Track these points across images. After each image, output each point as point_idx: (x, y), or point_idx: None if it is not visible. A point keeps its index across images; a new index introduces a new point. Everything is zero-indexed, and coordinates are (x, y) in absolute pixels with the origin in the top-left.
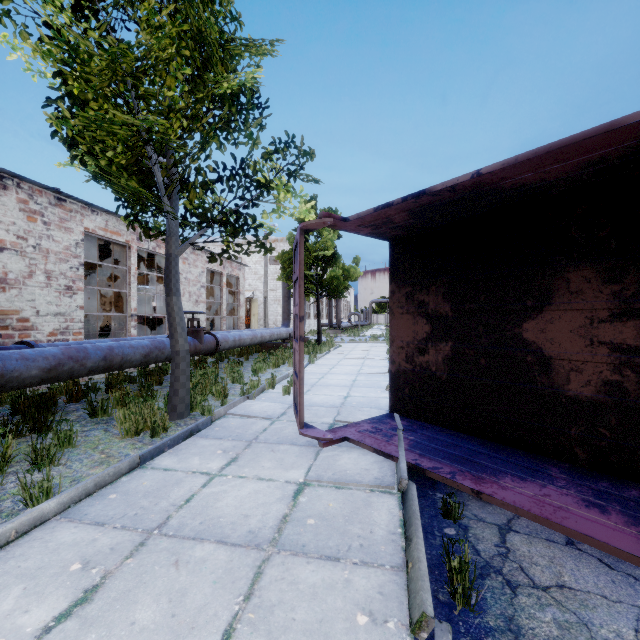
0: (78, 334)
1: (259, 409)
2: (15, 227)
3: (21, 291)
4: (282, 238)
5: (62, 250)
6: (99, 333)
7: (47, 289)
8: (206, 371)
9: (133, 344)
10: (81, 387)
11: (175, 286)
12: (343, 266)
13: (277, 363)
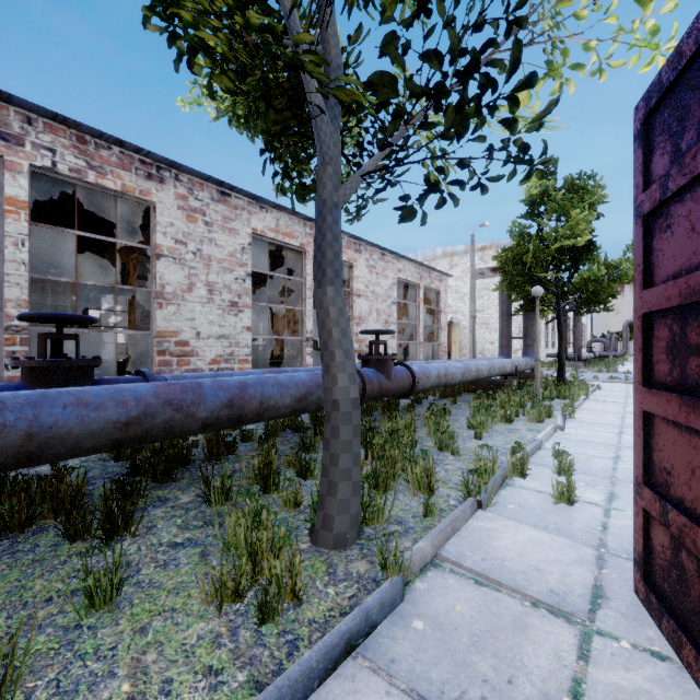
0: (244, 362)
1: (517, 555)
2: (173, 229)
3: (180, 308)
4: (491, 244)
5: (226, 257)
6: (275, 361)
7: (209, 305)
8: (396, 423)
9: (281, 379)
10: (226, 437)
11: (332, 266)
12: (605, 261)
13: (508, 415)
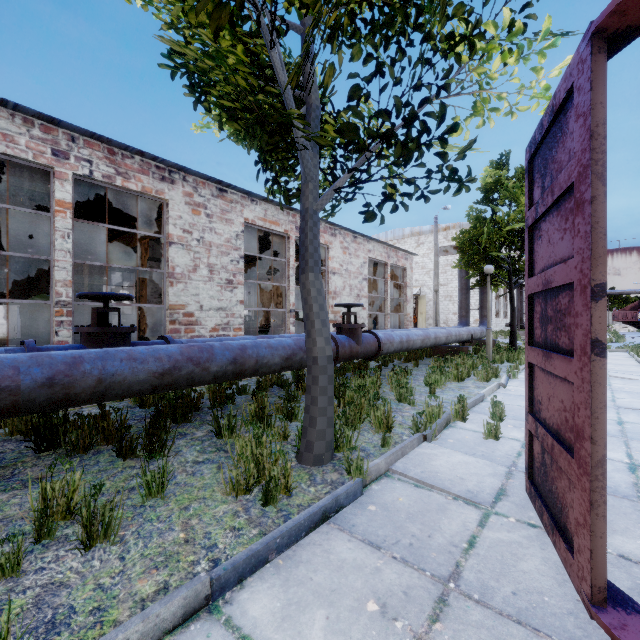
0: (238, 330)
1: (448, 469)
2: (181, 221)
3: (187, 285)
4: (454, 224)
5: (223, 243)
6: (263, 330)
7: (210, 283)
8: (364, 380)
9: (272, 343)
10: (227, 390)
11: (312, 257)
12: None
13: (460, 375)
